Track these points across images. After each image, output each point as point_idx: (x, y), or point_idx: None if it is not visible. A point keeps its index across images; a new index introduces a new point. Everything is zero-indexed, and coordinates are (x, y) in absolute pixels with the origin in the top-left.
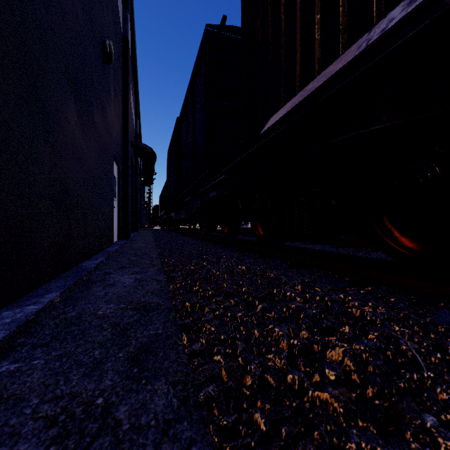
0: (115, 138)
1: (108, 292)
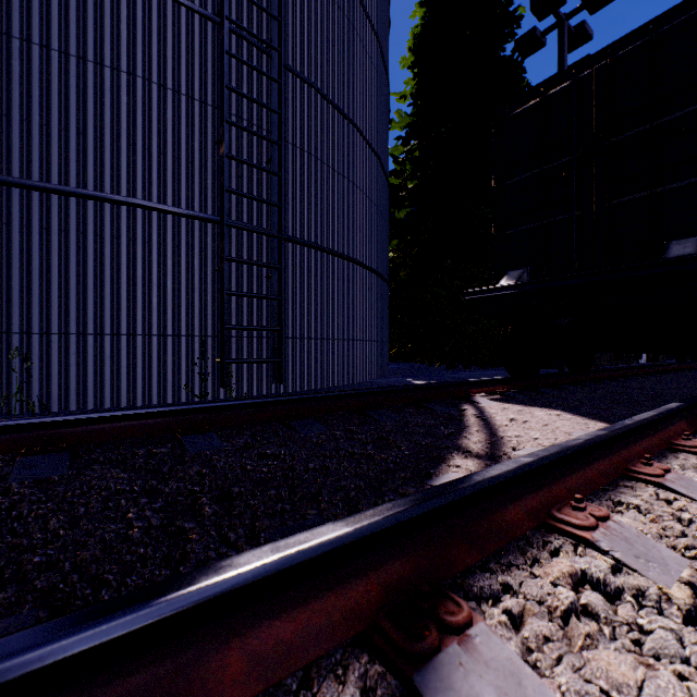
0: None
1: None
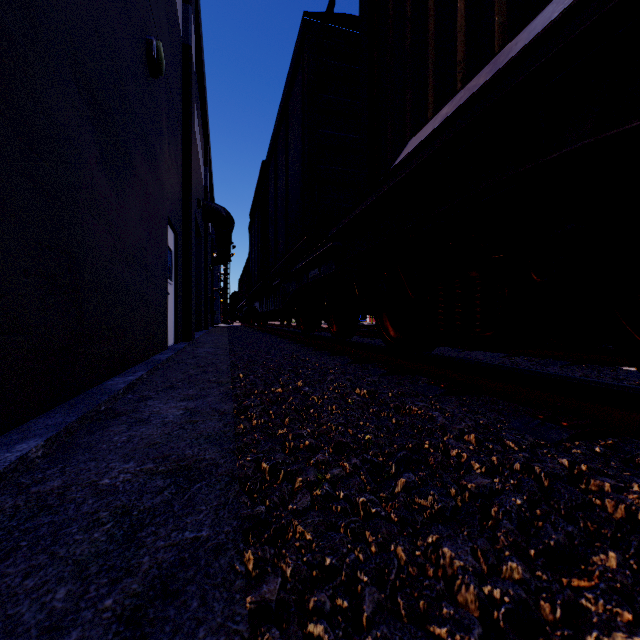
0: (170, 191)
1: (134, 436)
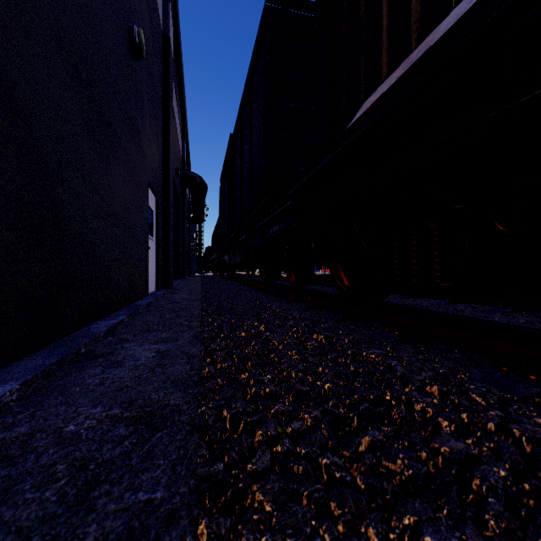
0: (151, 160)
1: (106, 379)
